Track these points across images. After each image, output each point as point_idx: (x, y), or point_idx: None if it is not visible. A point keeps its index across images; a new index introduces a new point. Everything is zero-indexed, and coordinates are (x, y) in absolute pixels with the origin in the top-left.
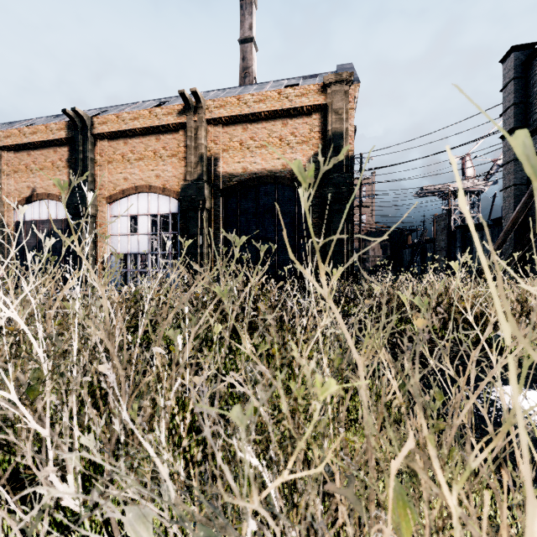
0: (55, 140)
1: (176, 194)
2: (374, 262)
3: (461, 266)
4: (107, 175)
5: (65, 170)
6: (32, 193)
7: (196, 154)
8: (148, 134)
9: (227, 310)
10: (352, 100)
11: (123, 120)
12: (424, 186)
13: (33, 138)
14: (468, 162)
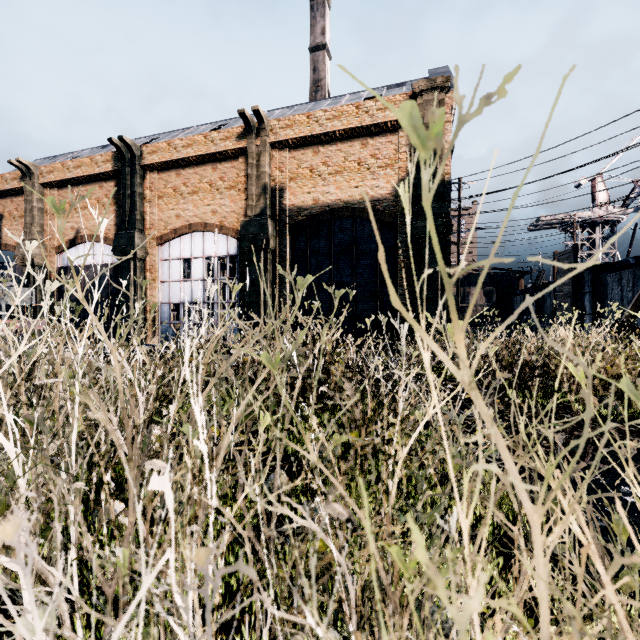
0: (101, 174)
1: (235, 232)
2: (476, 312)
3: (592, 317)
4: (158, 212)
5: (111, 208)
6: (76, 235)
7: (259, 185)
8: (204, 163)
9: (280, 391)
10: (449, 111)
11: (175, 148)
12: (542, 216)
13: (78, 172)
14: (600, 184)
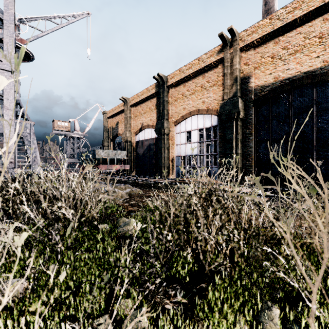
0: (150, 95)
1: (216, 111)
2: None
3: None
4: (174, 109)
5: (154, 111)
6: (141, 126)
7: (231, 78)
8: (197, 75)
9: None
10: None
11: (183, 71)
12: None
13: (142, 97)
14: None
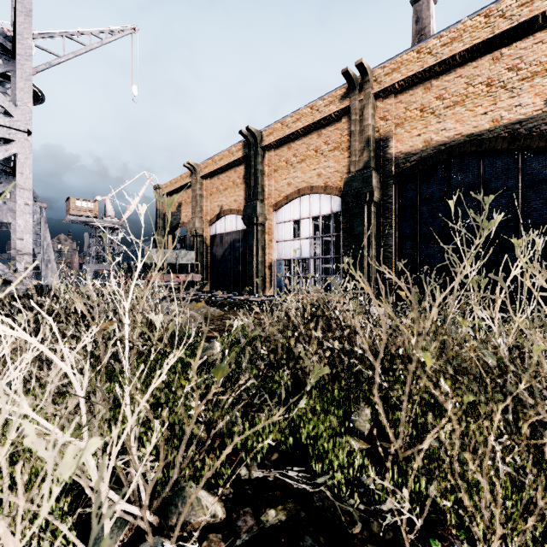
0: (235, 161)
1: (338, 190)
2: None
3: None
4: (274, 184)
5: (241, 186)
6: (220, 210)
7: (362, 139)
8: (310, 133)
9: None
10: None
11: (287, 125)
12: None
13: (221, 163)
14: None
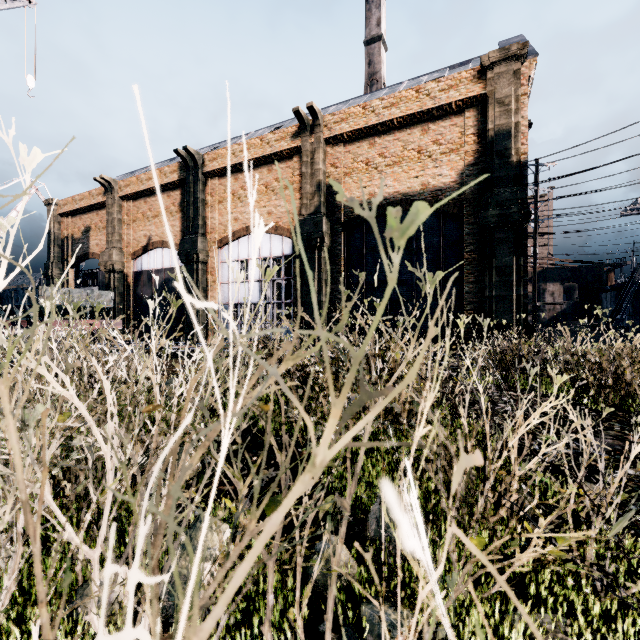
0: (169, 184)
1: (290, 232)
2: (553, 311)
3: None
4: (218, 217)
5: (177, 215)
6: (148, 242)
7: (313, 183)
8: (260, 166)
9: None
10: (526, 82)
11: (234, 153)
12: None
13: (149, 184)
14: None
